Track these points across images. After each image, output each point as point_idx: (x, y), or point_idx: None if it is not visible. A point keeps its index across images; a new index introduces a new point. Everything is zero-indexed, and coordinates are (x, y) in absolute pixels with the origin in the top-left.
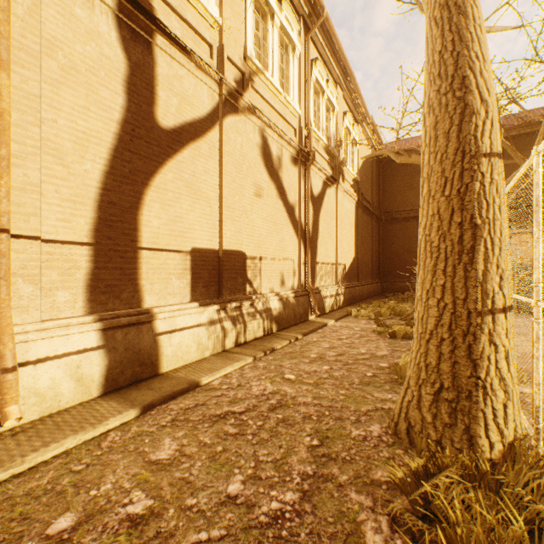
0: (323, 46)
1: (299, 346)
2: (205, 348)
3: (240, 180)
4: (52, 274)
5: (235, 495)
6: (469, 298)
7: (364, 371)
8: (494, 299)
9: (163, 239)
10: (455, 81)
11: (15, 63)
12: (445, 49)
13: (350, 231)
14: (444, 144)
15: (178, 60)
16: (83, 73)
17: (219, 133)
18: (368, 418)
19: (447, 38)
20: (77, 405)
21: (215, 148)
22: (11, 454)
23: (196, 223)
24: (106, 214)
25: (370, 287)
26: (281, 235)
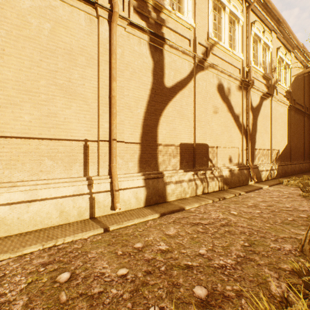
0: (260, 11)
1: (241, 198)
2: (186, 192)
3: (205, 105)
4: (127, 155)
5: (203, 254)
6: None
7: (286, 216)
8: None
9: (167, 139)
10: None
11: (117, 76)
12: None
13: (283, 127)
14: None
15: (174, 53)
16: (137, 73)
17: (193, 83)
18: (283, 240)
19: None
20: (136, 209)
21: (191, 91)
22: (118, 220)
23: (182, 130)
24: (145, 130)
25: (301, 166)
26: (230, 133)
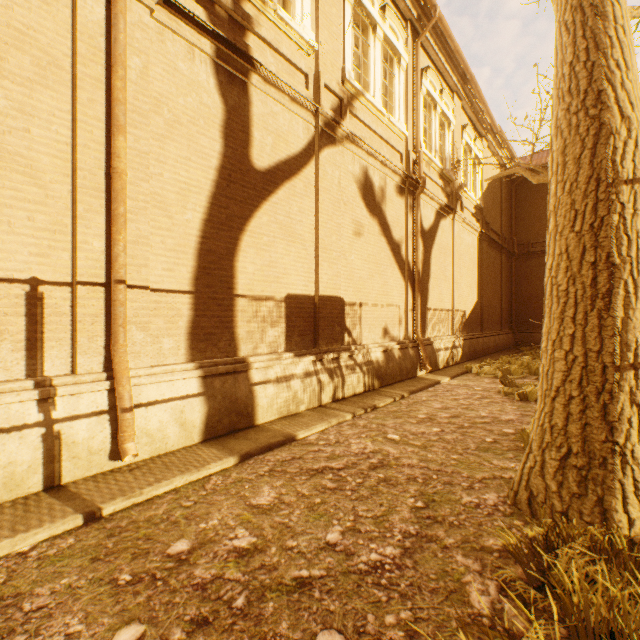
0: (435, 51)
1: (405, 405)
2: (300, 401)
3: (338, 218)
4: (159, 321)
5: (334, 543)
6: (604, 350)
7: (482, 435)
8: (637, 352)
9: (258, 285)
10: (588, 97)
11: (130, 125)
12: (577, 60)
13: (471, 270)
14: (574, 171)
15: (273, 97)
16: (185, 125)
17: (315, 169)
18: (483, 486)
19: (580, 46)
20: (181, 449)
21: (310, 185)
22: (131, 486)
23: (291, 267)
24: (205, 262)
25: (497, 339)
26: (385, 278)
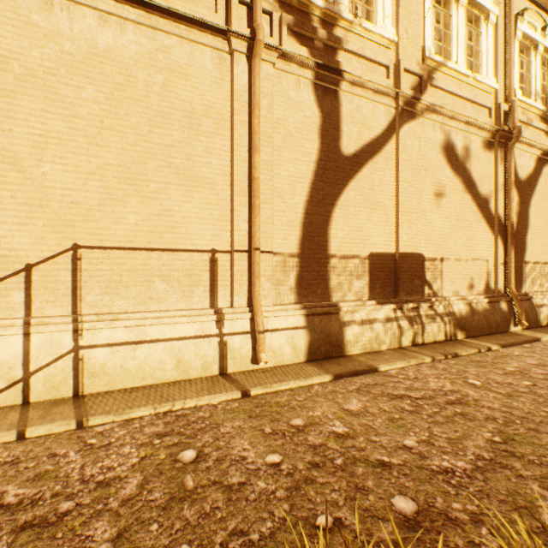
0: None
1: (491, 357)
2: (381, 341)
3: (417, 183)
4: (277, 275)
5: (410, 446)
6: None
7: None
8: None
9: (346, 247)
10: None
11: (261, 145)
12: None
13: None
14: None
15: (358, 94)
16: (294, 135)
17: (395, 144)
18: None
19: None
20: (292, 364)
21: (391, 159)
22: (264, 381)
23: (373, 230)
24: (307, 232)
25: None
26: (469, 233)
